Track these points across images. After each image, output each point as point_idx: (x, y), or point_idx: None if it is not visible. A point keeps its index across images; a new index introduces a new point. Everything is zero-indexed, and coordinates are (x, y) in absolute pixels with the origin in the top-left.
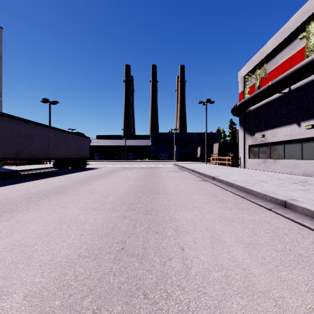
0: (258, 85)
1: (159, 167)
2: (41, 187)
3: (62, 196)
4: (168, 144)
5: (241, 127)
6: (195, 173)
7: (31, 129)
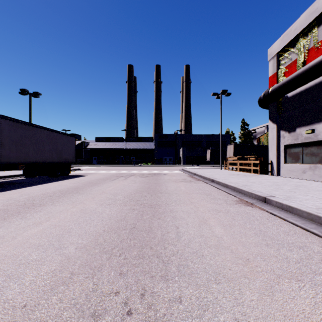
0: (302, 60)
1: (164, 174)
2: None
3: None
4: (173, 147)
5: (272, 121)
6: (218, 186)
7: None
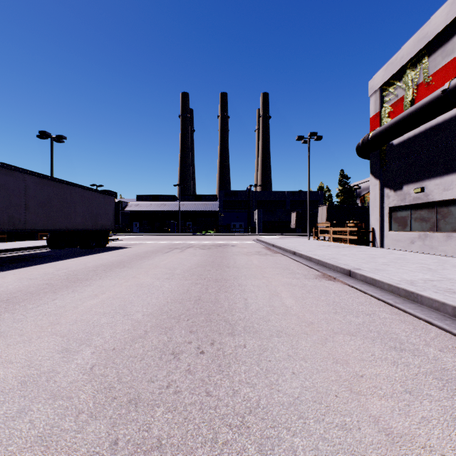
0: (410, 99)
1: (232, 245)
2: None
3: None
4: (244, 208)
5: (374, 176)
6: (299, 259)
7: None
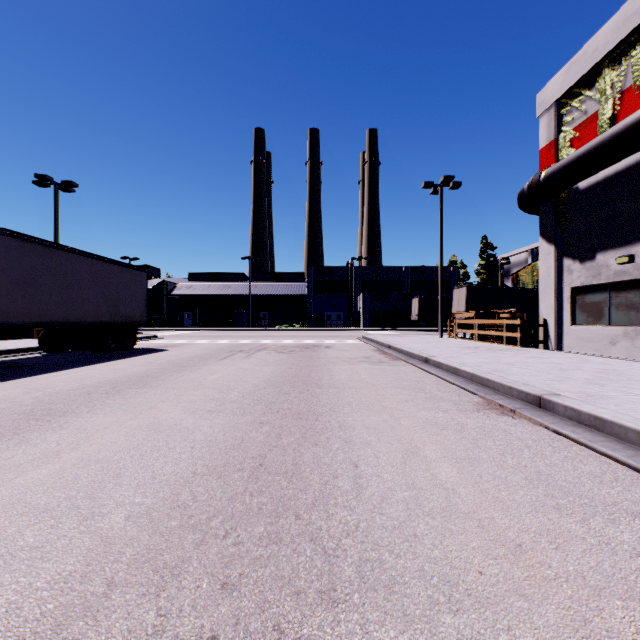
0: (610, 115)
1: (326, 346)
2: None
3: None
4: (344, 292)
5: (546, 239)
6: (437, 372)
7: None
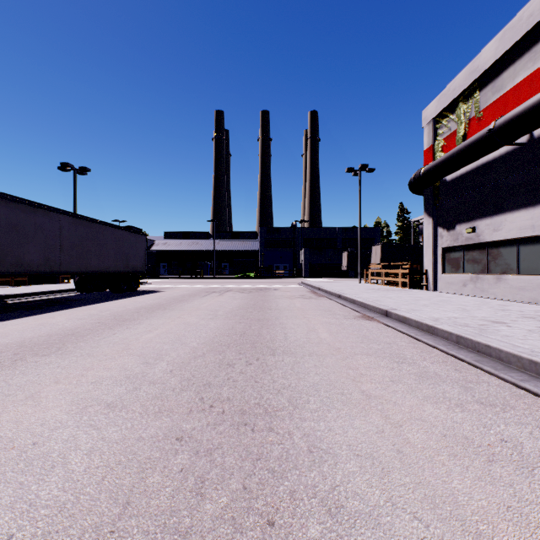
0: (462, 133)
1: (274, 289)
2: (22, 335)
3: (51, 360)
4: (289, 247)
5: (427, 214)
6: (343, 302)
7: (23, 215)
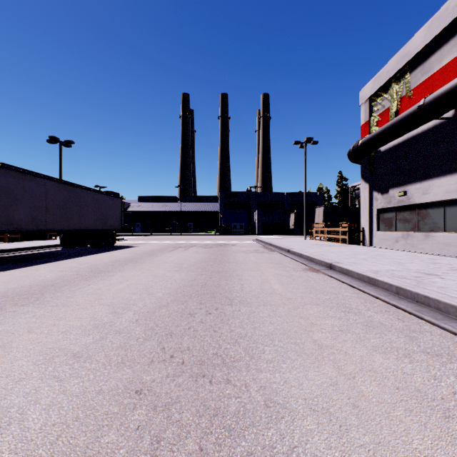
0: (395, 110)
1: (232, 244)
2: (6, 286)
3: (28, 310)
4: (245, 209)
5: (364, 180)
6: (292, 256)
7: (12, 180)
